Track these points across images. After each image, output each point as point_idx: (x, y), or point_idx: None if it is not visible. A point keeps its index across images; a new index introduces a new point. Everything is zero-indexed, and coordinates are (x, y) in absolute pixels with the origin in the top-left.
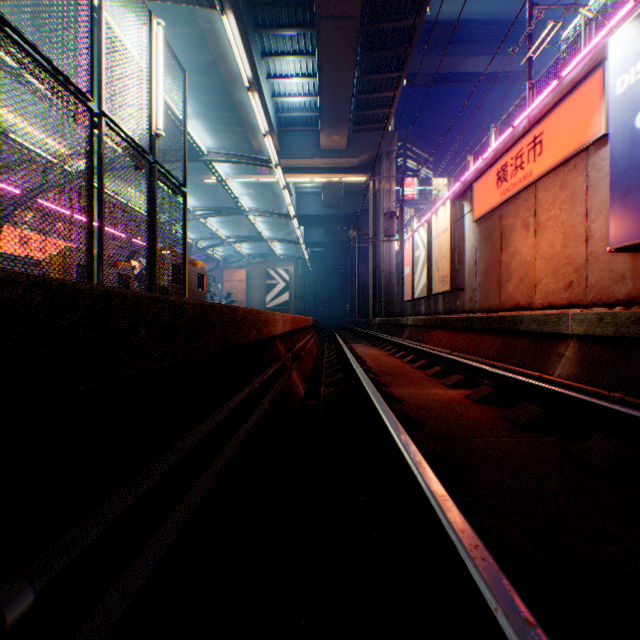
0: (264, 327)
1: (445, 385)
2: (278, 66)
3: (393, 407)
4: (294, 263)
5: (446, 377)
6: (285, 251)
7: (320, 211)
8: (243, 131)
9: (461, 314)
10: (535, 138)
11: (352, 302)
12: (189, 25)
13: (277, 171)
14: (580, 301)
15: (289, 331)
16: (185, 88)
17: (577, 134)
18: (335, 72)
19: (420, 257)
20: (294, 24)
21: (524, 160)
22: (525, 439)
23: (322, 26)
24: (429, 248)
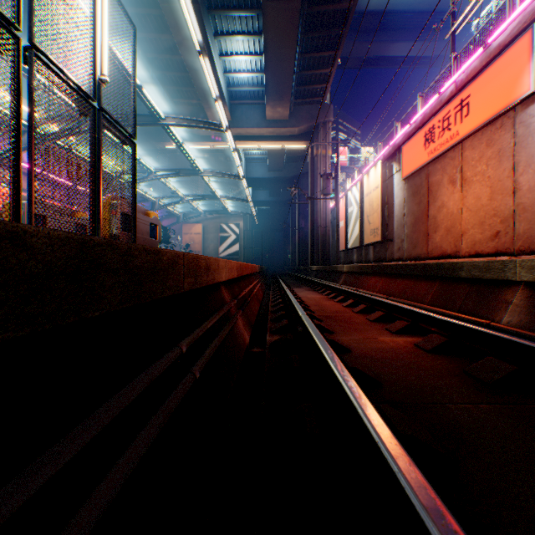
0: (204, 274)
1: (390, 331)
2: (229, 45)
3: (347, 363)
4: (243, 219)
5: (388, 322)
6: (236, 208)
7: (266, 174)
8: (199, 104)
9: (390, 262)
10: (462, 101)
11: (293, 252)
12: (150, 7)
13: (227, 134)
14: (507, 249)
15: (236, 277)
16: (135, 42)
17: (505, 94)
18: (279, 49)
19: (353, 212)
20: (243, 6)
21: (451, 122)
22: (507, 406)
23: (267, 7)
24: (361, 205)
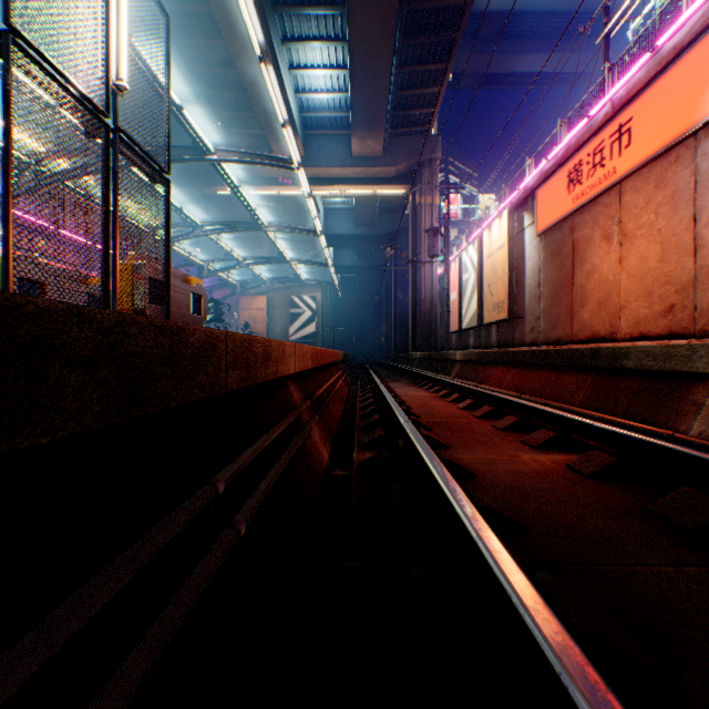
0: (261, 364)
1: (529, 445)
2: (302, 55)
3: (475, 499)
4: (322, 289)
5: (524, 432)
6: (312, 275)
7: (352, 230)
8: (262, 135)
9: (520, 347)
10: (621, 126)
11: (388, 334)
12: (195, 2)
13: (300, 174)
14: (686, 330)
15: (310, 369)
16: (168, 38)
17: (682, 115)
18: (369, 60)
19: (469, 280)
20: (321, 1)
21: (606, 155)
22: None
23: (354, 1)
24: (479, 270)
